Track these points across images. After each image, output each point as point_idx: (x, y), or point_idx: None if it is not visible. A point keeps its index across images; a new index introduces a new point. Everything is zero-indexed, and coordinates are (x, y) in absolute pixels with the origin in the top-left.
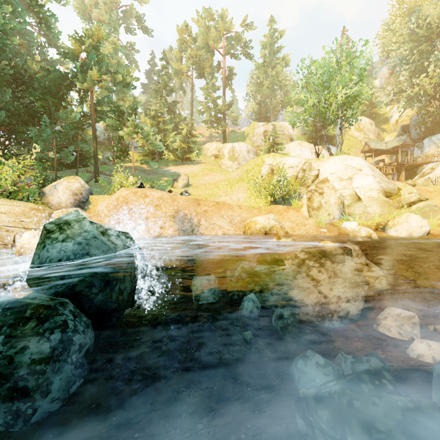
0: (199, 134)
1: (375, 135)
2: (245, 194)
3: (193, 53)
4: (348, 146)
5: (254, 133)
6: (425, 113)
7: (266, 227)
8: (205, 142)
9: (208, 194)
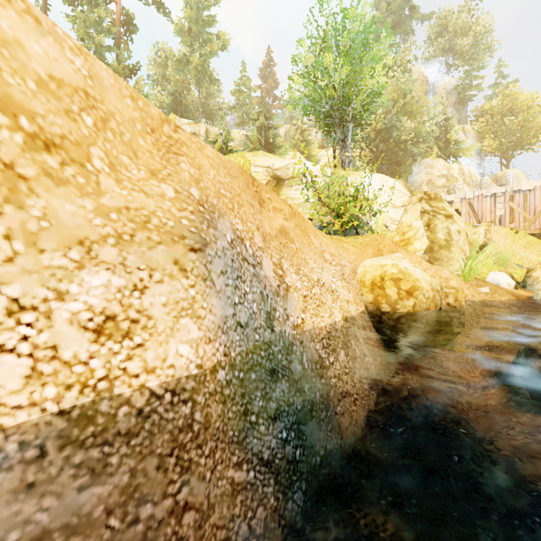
0: None
1: None
2: None
3: None
4: None
5: None
6: None
7: (436, 287)
8: None
9: None
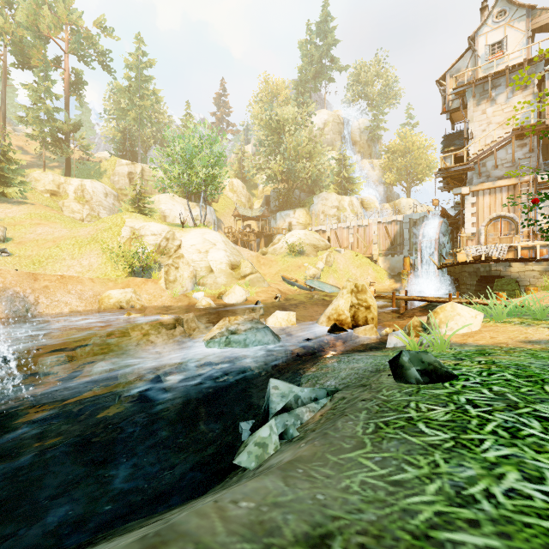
0: (17, 147)
1: (247, 199)
2: (99, 259)
3: (8, 28)
4: (223, 205)
5: (114, 170)
6: (277, 191)
7: (122, 301)
8: (31, 164)
9: (44, 255)
